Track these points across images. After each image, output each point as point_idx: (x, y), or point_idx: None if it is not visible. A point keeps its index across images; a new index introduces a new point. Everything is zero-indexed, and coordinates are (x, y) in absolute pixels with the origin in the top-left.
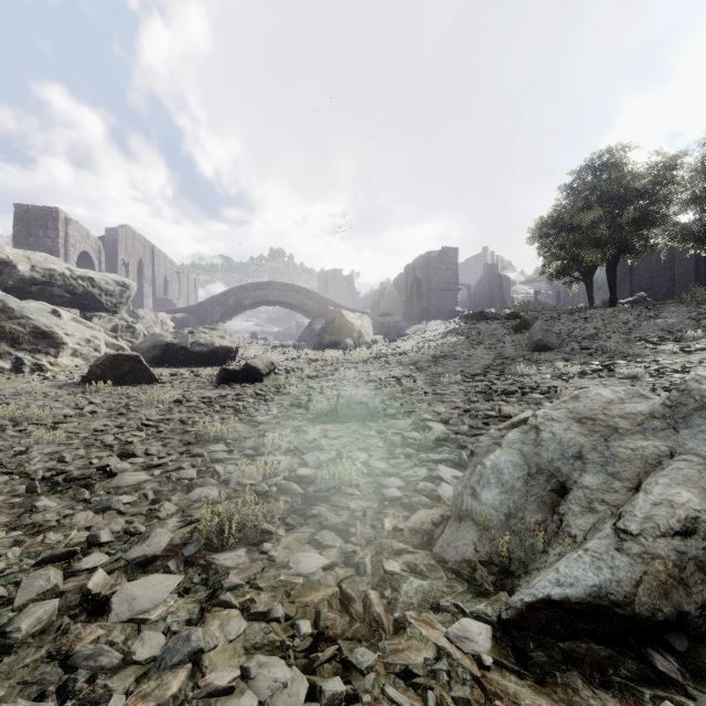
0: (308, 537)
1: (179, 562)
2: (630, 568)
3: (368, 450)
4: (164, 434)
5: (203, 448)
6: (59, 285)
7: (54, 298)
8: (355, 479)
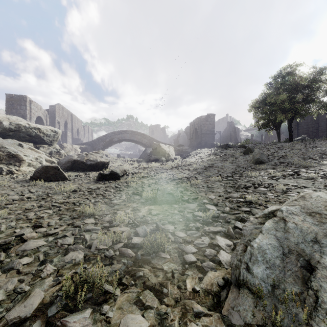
0: (135, 297)
1: (43, 321)
2: None
3: (174, 223)
4: (62, 211)
5: (81, 221)
6: (23, 131)
7: (21, 138)
8: (167, 247)
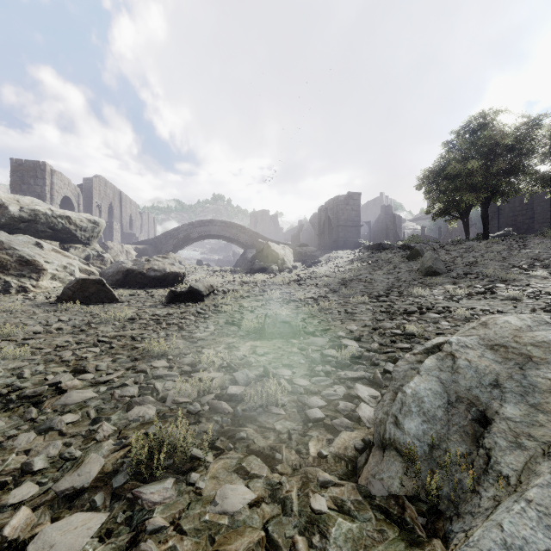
0: (235, 464)
1: (107, 494)
2: None
3: (292, 367)
4: (116, 349)
5: (147, 364)
6: (42, 222)
7: (38, 233)
8: (281, 398)
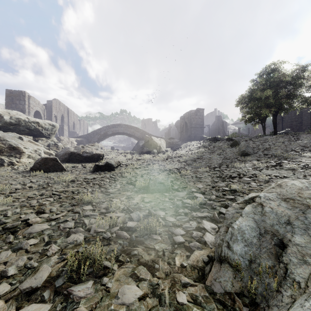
0: (131, 271)
1: (51, 291)
2: None
3: (165, 210)
4: (62, 199)
5: (80, 208)
6: (23, 125)
7: (21, 131)
8: (158, 229)
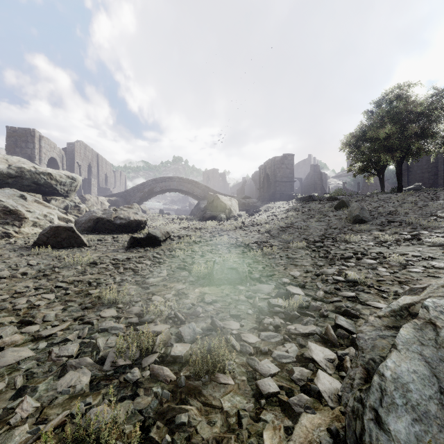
0: None
1: None
2: None
3: (240, 318)
4: (70, 296)
5: (96, 313)
6: (27, 178)
7: (24, 187)
8: (229, 363)
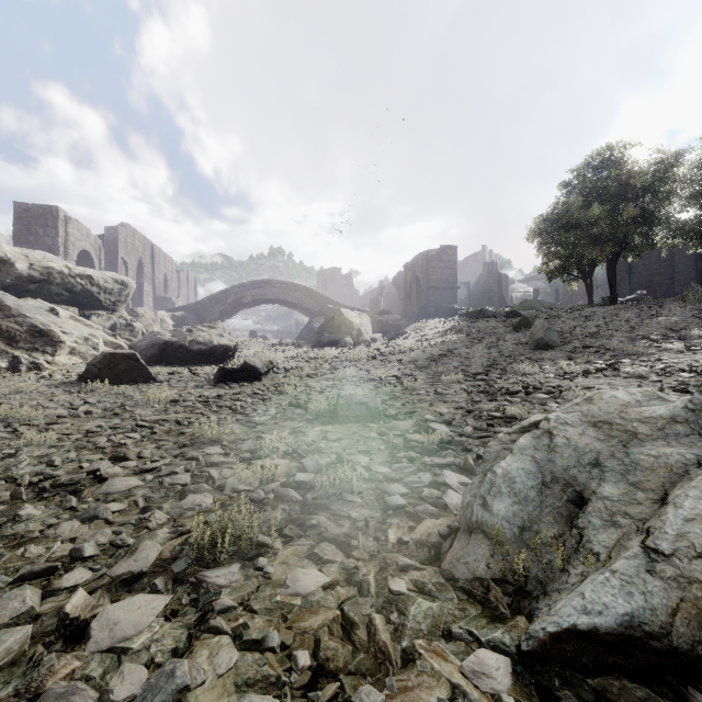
0: (307, 551)
1: (167, 579)
2: (665, 594)
3: (370, 453)
4: (159, 435)
5: (198, 451)
6: (57, 283)
7: (52, 296)
8: (357, 485)
